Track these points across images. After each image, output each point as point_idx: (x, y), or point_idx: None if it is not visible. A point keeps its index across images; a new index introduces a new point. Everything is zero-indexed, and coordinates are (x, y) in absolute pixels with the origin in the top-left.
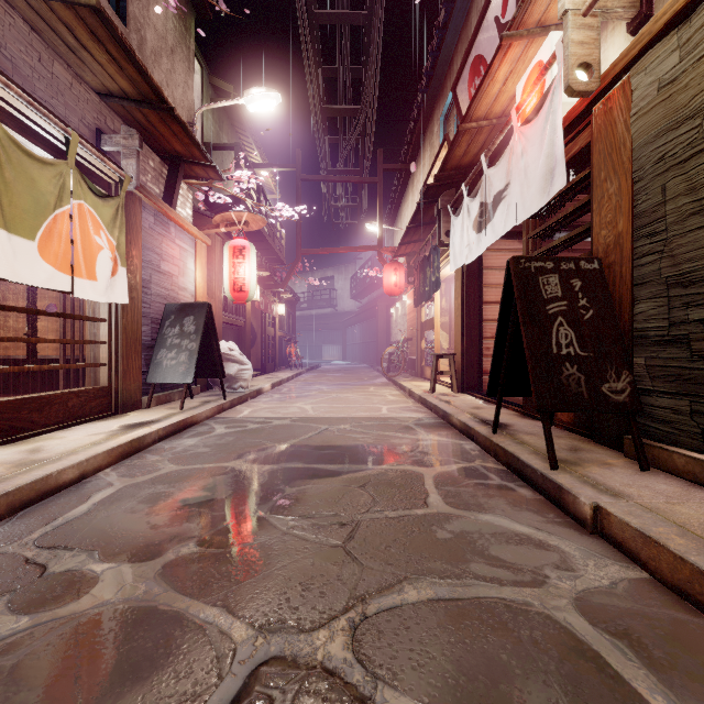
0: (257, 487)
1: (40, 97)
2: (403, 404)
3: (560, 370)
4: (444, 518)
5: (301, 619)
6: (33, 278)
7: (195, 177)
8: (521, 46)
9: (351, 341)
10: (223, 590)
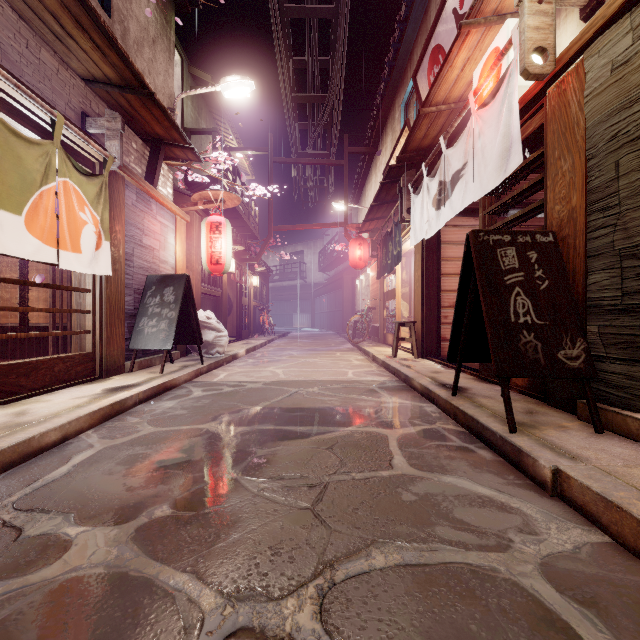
0: (230, 449)
1: (27, 81)
2: (367, 368)
3: (518, 337)
4: (409, 480)
5: (270, 586)
6: (20, 251)
7: (175, 159)
8: (479, 34)
9: (319, 310)
10: (194, 554)
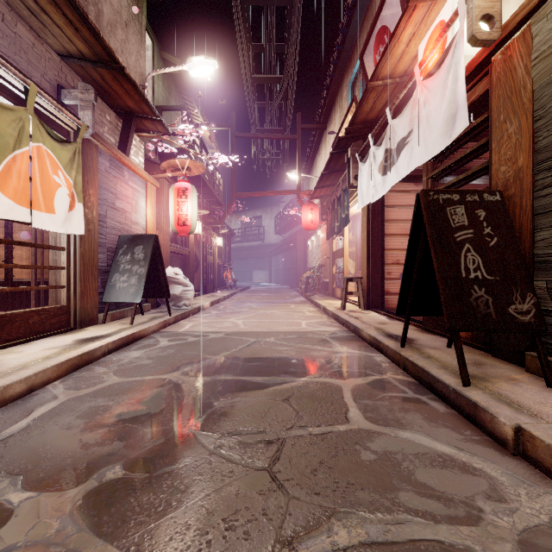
0: (190, 401)
1: (3, 52)
2: (319, 319)
3: (469, 292)
4: (366, 436)
5: None
6: None
7: (146, 131)
8: (425, 9)
9: (275, 267)
10: (141, 529)
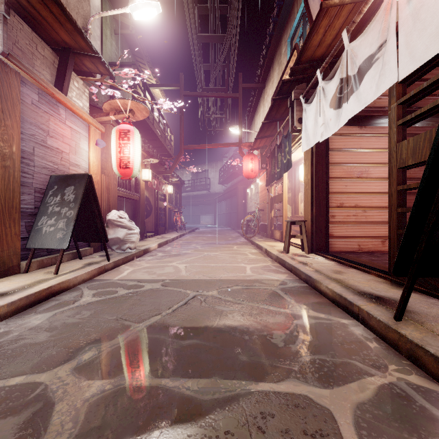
0: None
1: None
2: (263, 263)
3: None
4: None
5: None
6: None
7: (91, 76)
8: None
9: (219, 212)
10: None
